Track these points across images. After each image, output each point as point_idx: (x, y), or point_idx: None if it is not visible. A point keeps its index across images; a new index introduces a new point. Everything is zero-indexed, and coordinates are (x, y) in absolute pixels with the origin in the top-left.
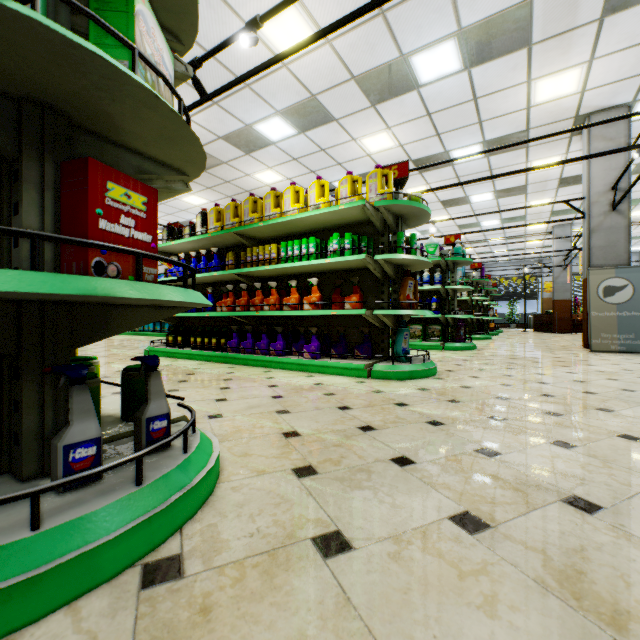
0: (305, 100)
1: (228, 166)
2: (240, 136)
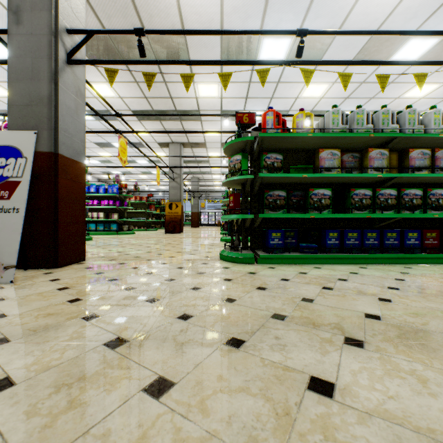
0: (284, 110)
1: (199, 122)
2: (232, 113)
